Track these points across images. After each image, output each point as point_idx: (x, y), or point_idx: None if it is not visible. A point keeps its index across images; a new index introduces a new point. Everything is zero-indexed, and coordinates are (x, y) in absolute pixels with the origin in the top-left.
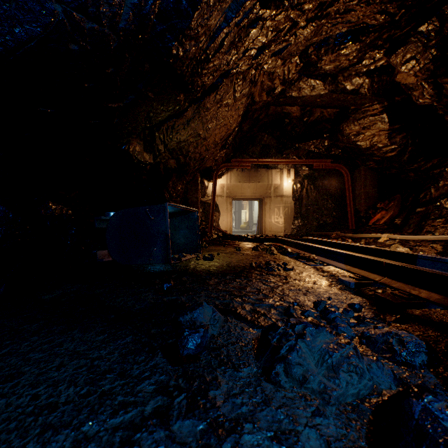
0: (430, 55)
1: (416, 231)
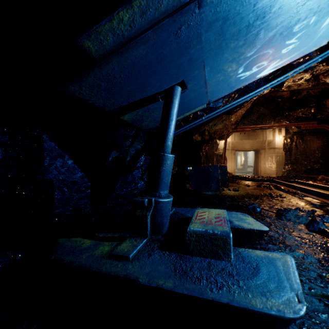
0: None
1: None
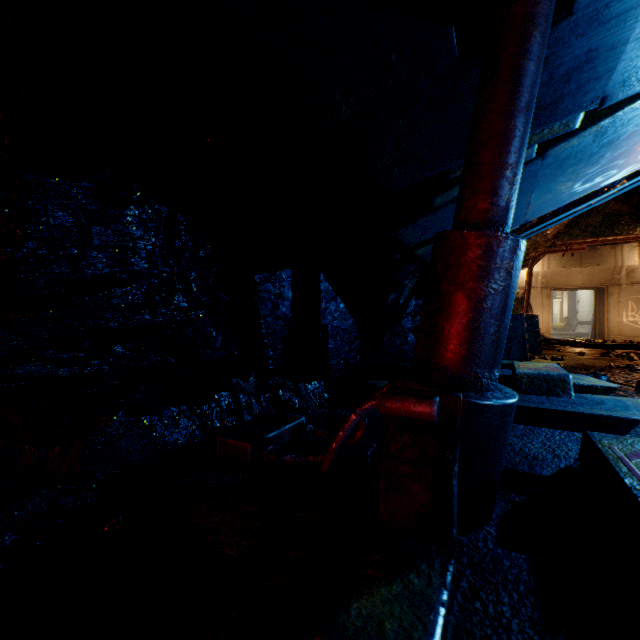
0: None
1: None
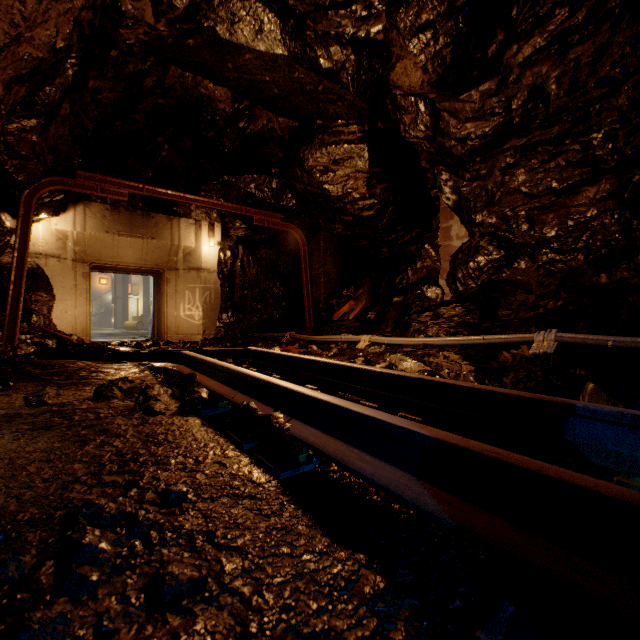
0: (454, 27)
1: (399, 330)
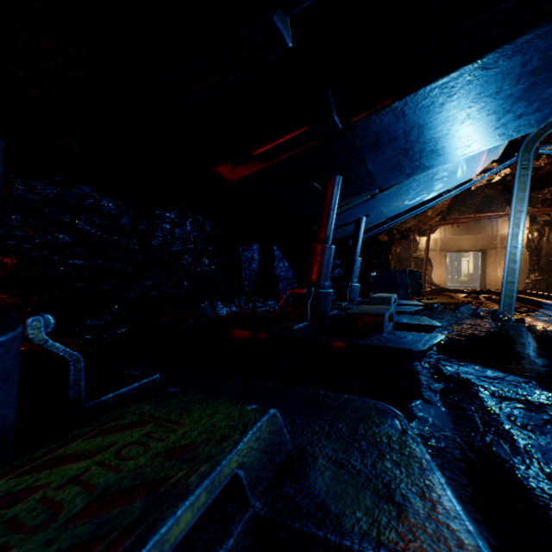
0: None
1: None
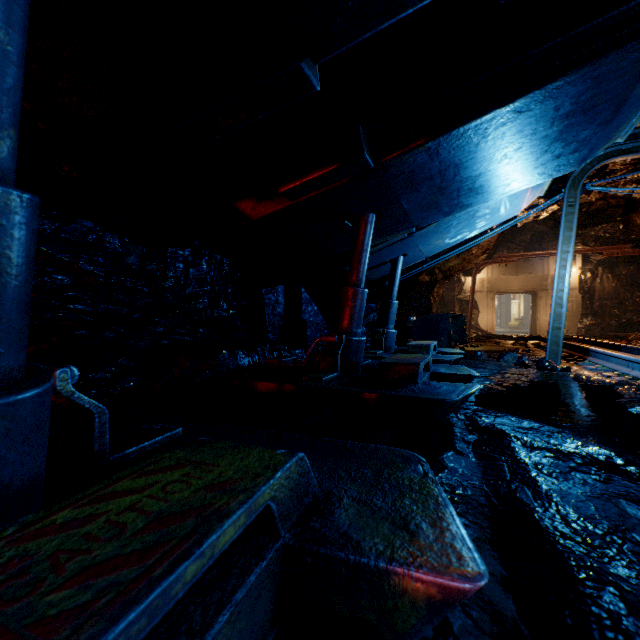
0: None
1: None
